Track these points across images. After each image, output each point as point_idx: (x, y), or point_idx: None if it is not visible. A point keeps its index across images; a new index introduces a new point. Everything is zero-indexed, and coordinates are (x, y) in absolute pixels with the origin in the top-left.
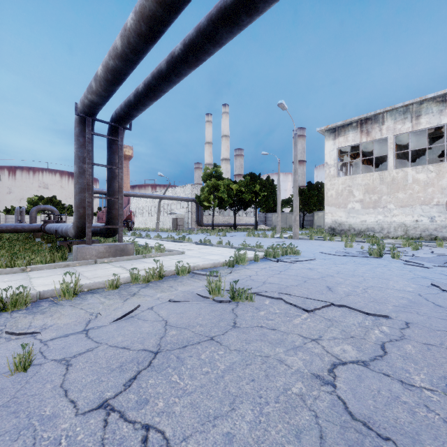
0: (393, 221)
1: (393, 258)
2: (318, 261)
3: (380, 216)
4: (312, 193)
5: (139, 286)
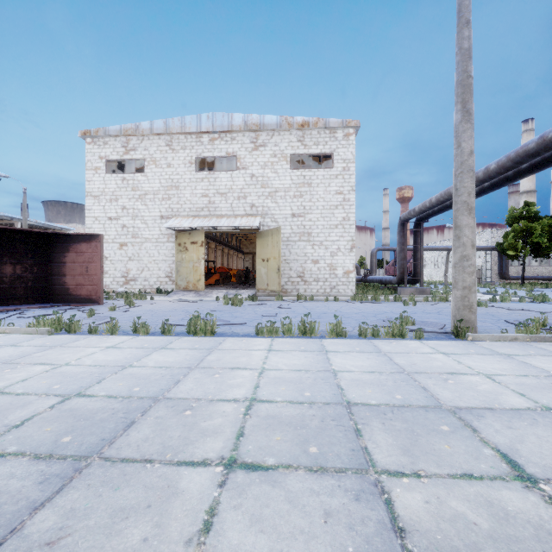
0: None
1: None
2: None
3: None
4: None
5: (436, 302)
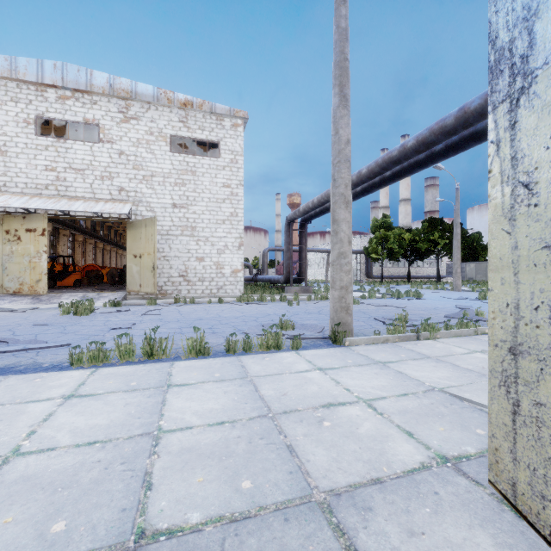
0: None
1: None
2: (425, 300)
3: None
4: None
5: (318, 301)
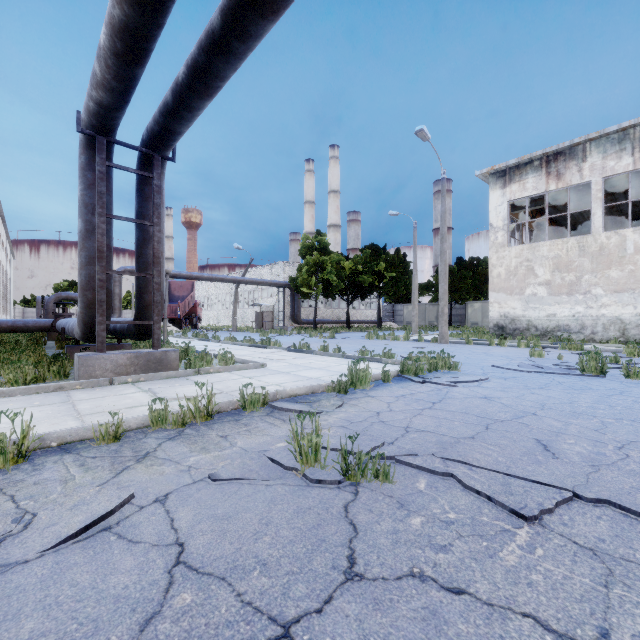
0: (601, 314)
1: (627, 378)
2: (494, 382)
3: (580, 307)
4: (464, 274)
5: (163, 434)
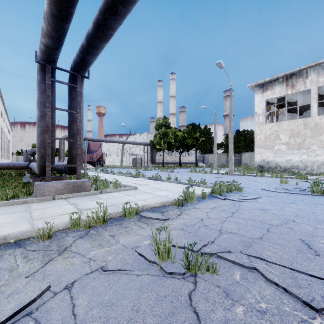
0: (316, 160)
1: None
2: (264, 199)
3: (304, 156)
4: (240, 138)
5: (77, 233)
